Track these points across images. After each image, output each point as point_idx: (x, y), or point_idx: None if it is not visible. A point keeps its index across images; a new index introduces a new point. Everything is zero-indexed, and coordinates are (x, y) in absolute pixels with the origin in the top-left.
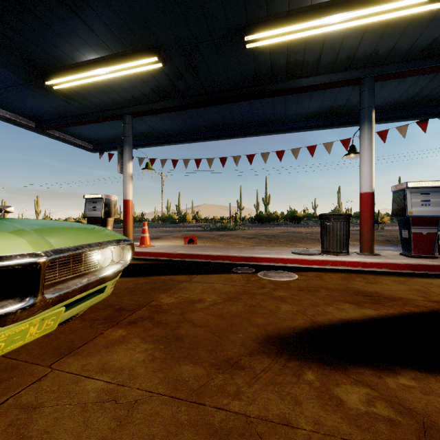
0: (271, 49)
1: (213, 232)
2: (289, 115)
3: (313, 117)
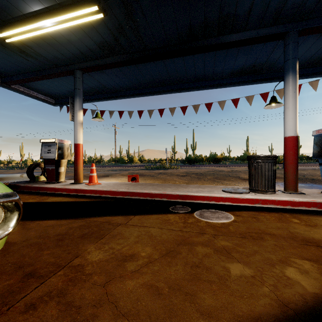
0: (206, 0)
1: (153, 170)
2: (217, 73)
3: (237, 74)
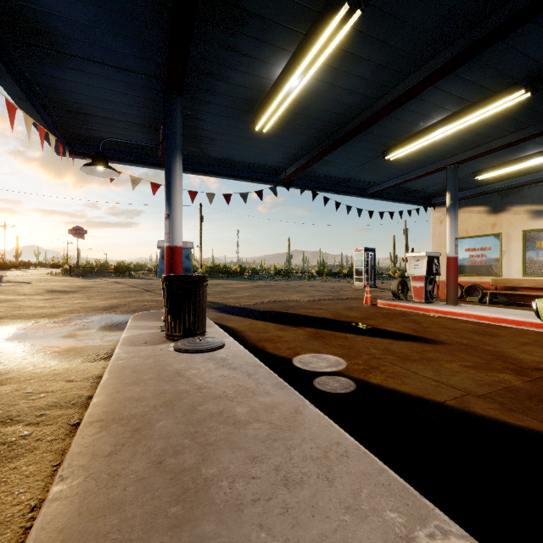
0: (295, 4)
1: None
2: None
3: None
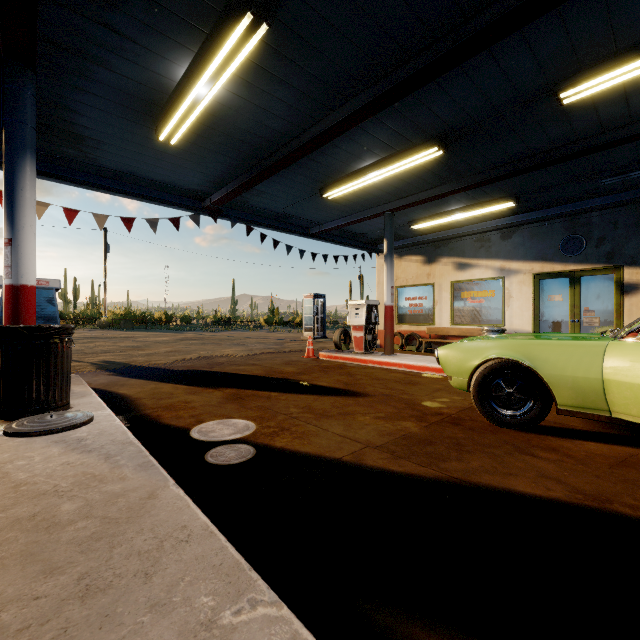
0: None
1: None
2: None
3: None
